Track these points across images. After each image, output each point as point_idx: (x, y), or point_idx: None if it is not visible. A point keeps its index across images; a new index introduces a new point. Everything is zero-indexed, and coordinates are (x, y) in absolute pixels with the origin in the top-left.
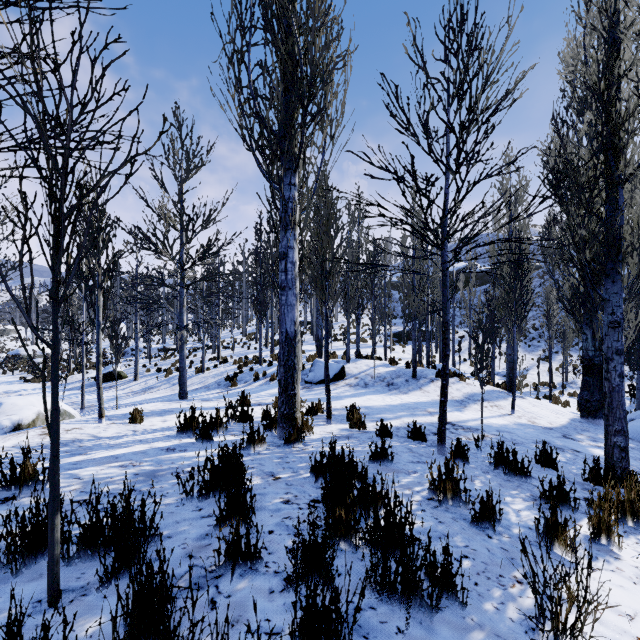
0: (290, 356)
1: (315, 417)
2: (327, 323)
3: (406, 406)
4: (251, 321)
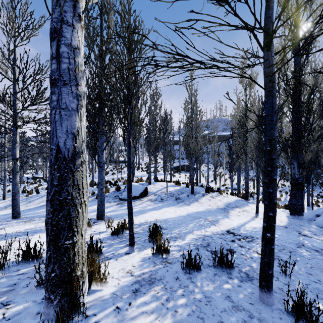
0: (64, 185)
1: (120, 239)
2: (129, 148)
3: (192, 216)
4: (94, 161)
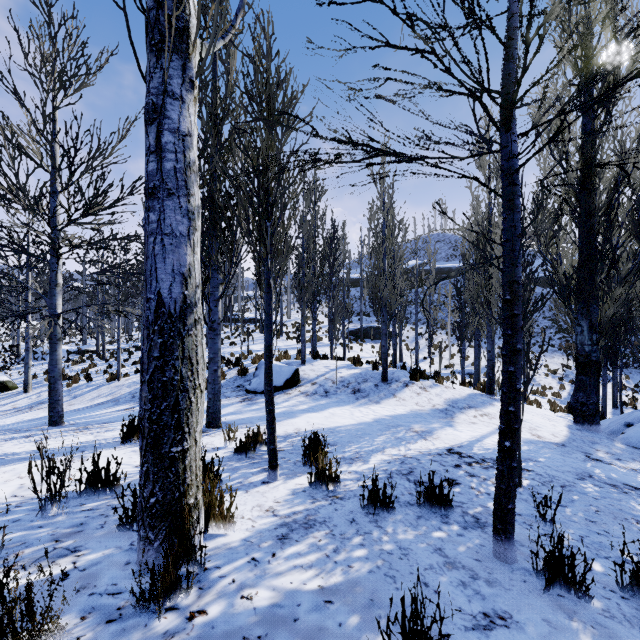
0: (169, 358)
1: (250, 460)
2: (269, 297)
3: (384, 423)
4: None
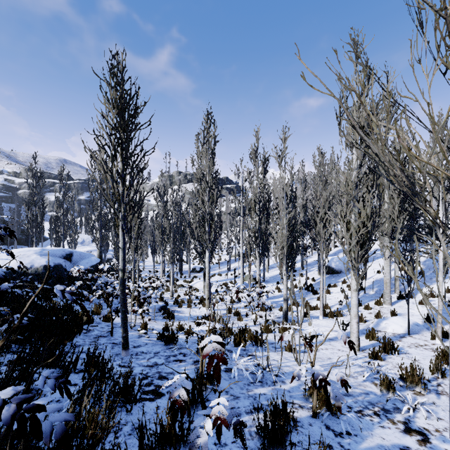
0: None
1: None
2: None
3: None
4: None
